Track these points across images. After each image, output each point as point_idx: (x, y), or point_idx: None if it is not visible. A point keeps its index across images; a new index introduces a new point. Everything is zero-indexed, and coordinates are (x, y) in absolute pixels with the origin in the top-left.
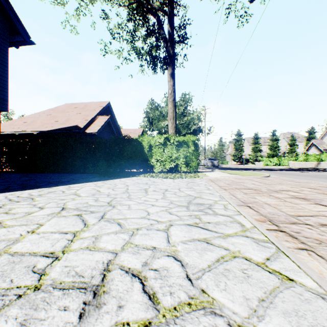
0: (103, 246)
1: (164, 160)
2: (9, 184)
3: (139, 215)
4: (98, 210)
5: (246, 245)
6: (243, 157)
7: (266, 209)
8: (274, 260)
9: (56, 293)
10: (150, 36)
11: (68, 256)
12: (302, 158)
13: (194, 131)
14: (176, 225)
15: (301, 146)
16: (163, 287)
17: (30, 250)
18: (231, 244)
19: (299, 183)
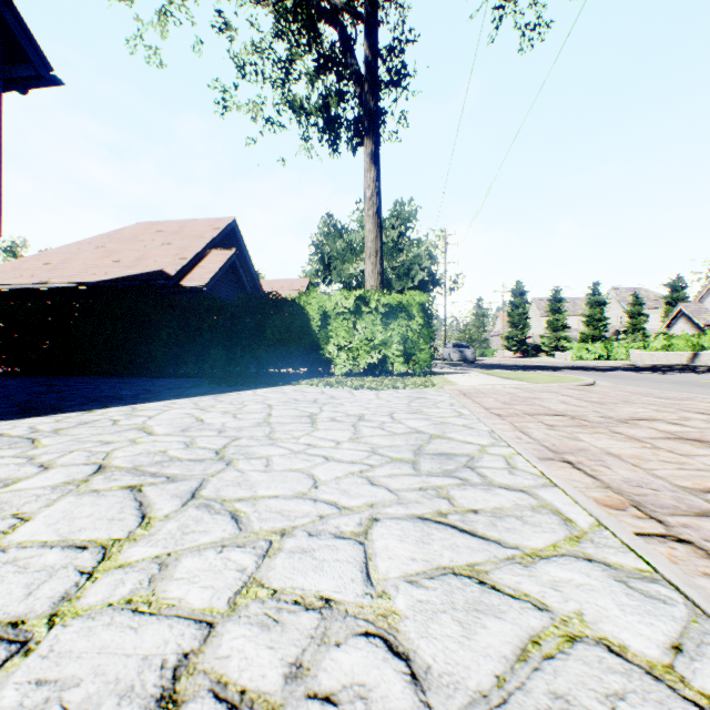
0: (178, 596)
1: (356, 348)
2: None
3: (291, 488)
4: (188, 474)
5: (595, 591)
6: (529, 340)
7: (616, 469)
8: (699, 653)
9: None
10: (326, 70)
11: (61, 636)
12: (658, 344)
13: (423, 283)
14: (387, 518)
15: (655, 317)
16: None
17: None
18: (551, 588)
19: (668, 400)
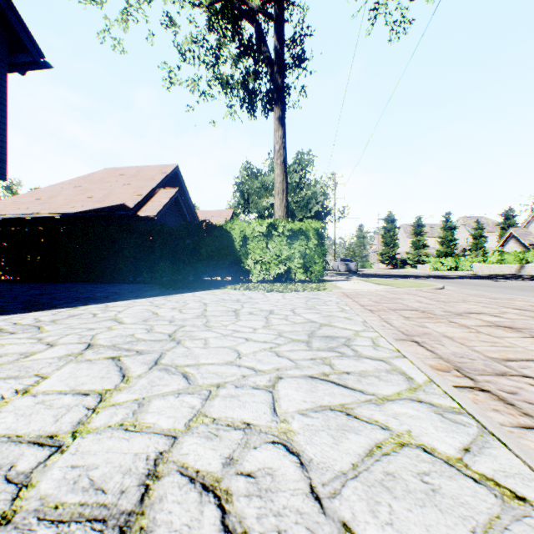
0: (152, 422)
1: (268, 262)
2: (5, 302)
3: (223, 358)
4: (151, 349)
5: (421, 419)
6: (397, 256)
7: (448, 346)
8: (479, 452)
9: (42, 532)
10: (245, 55)
11: (82, 443)
12: (494, 258)
13: (318, 213)
14: (288, 377)
15: (492, 238)
16: (263, 517)
17: (11, 431)
18: (393, 417)
19: (495, 299)
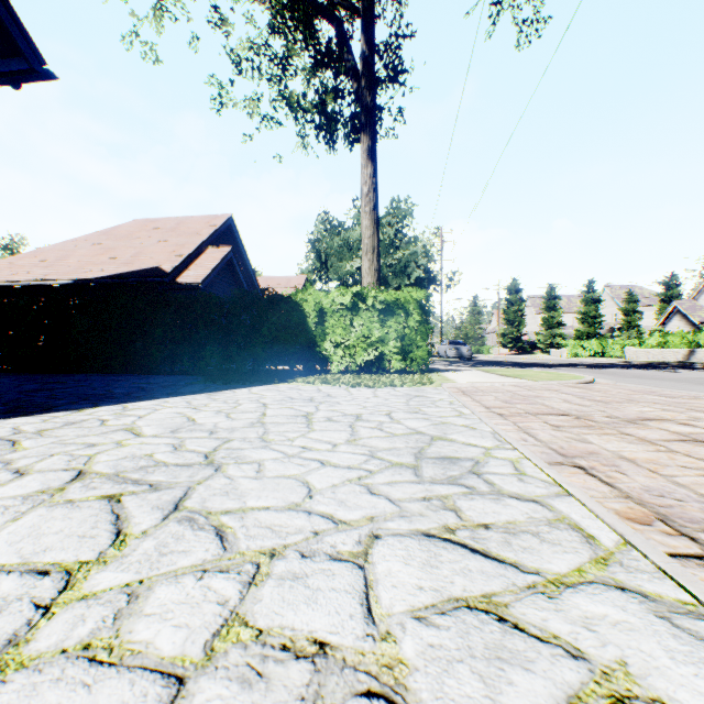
0: (145, 639)
1: (353, 345)
2: None
3: (284, 497)
4: (173, 481)
5: (636, 632)
6: (524, 338)
7: (634, 476)
8: None
9: None
10: (322, 66)
11: None
12: (654, 341)
13: (419, 281)
14: (389, 535)
15: (649, 314)
16: None
17: None
18: (584, 627)
19: (673, 398)
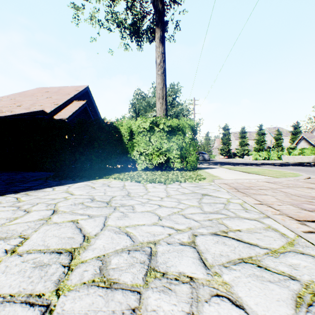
0: None
1: (151, 153)
2: None
3: None
4: None
5: None
6: (232, 150)
7: None
8: None
9: None
10: None
11: None
12: (297, 152)
13: None
14: None
15: (286, 140)
16: None
17: None
18: None
19: None
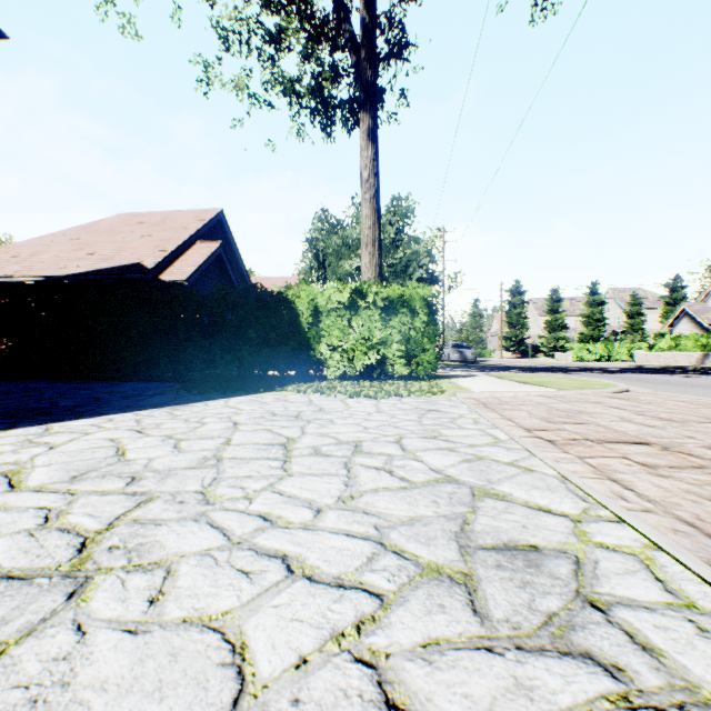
0: None
1: (352, 348)
2: None
3: None
4: None
5: None
6: (528, 341)
7: None
8: None
9: None
10: (318, 43)
11: None
12: (665, 344)
13: (421, 281)
14: None
15: (653, 317)
16: None
17: None
18: None
19: None
